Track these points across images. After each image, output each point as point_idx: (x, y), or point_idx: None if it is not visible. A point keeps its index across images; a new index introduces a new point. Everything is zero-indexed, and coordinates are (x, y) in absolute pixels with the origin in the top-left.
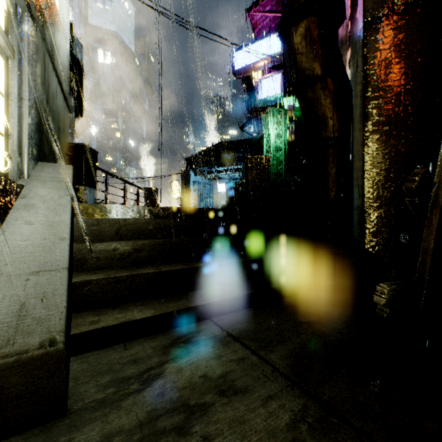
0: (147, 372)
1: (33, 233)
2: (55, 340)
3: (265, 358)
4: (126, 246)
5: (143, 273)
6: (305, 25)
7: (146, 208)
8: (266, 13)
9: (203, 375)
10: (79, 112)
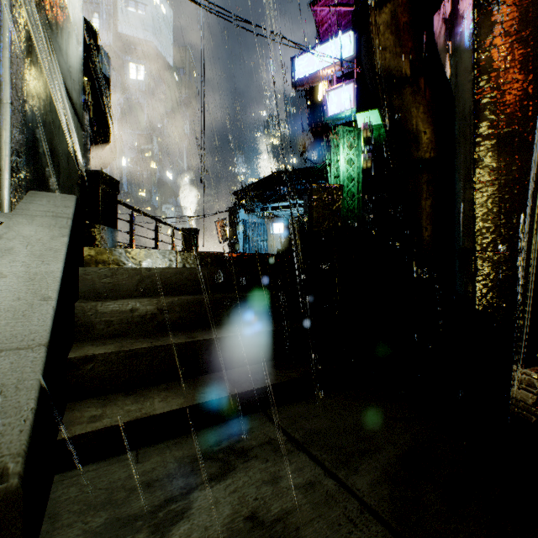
0: (164, 507)
1: (2, 291)
2: (6, 471)
3: (347, 484)
4: (148, 305)
5: (170, 343)
6: (390, 9)
7: (179, 254)
8: (334, 7)
9: (251, 515)
10: (105, 138)
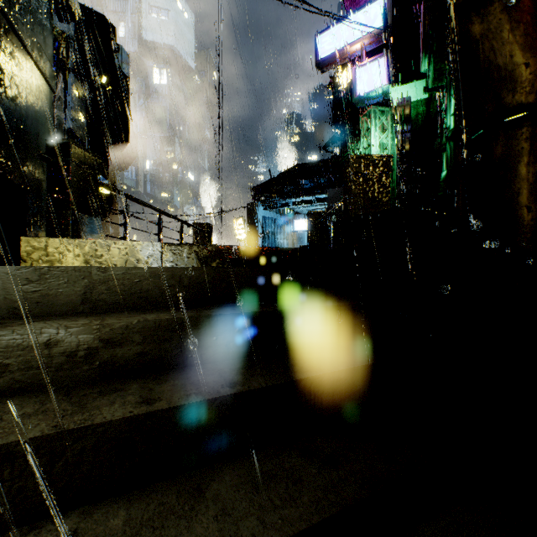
0: None
1: None
2: None
3: None
4: (81, 333)
5: (94, 423)
6: None
7: (166, 248)
8: None
9: None
10: (124, 137)
